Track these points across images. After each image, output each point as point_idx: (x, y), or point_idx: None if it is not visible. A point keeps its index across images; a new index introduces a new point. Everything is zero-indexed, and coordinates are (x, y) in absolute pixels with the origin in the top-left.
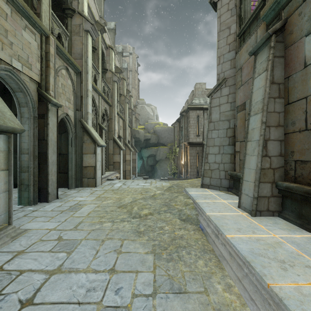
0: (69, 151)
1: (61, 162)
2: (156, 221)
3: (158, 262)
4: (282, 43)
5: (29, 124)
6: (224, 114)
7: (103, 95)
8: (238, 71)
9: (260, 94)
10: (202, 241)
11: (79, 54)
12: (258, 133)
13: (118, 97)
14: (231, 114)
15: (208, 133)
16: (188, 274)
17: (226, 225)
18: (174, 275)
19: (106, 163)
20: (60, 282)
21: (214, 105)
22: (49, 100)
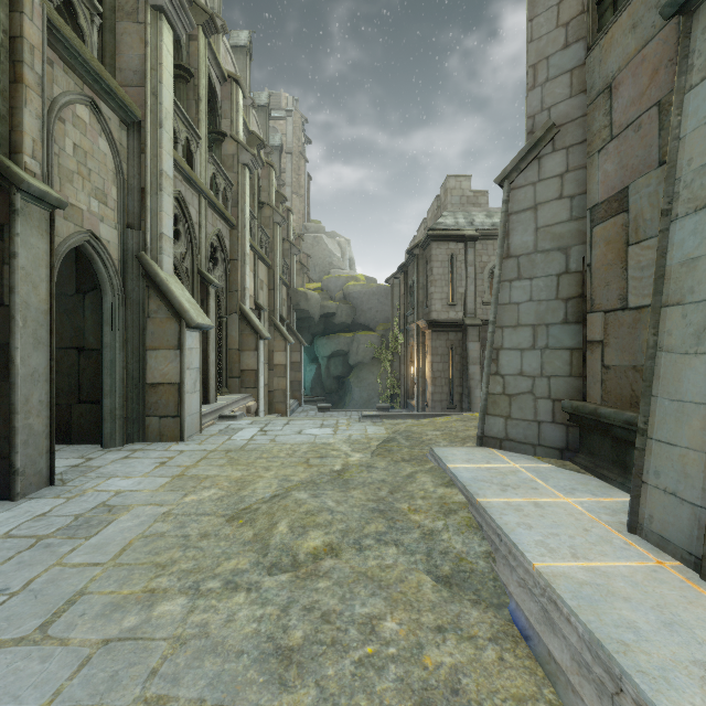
0: (105, 342)
1: (86, 371)
2: (349, 588)
3: None
4: None
5: None
6: (549, 233)
7: (211, 197)
8: (599, 98)
9: None
10: None
11: (136, 73)
12: None
13: (254, 208)
14: (571, 231)
15: (499, 289)
16: None
17: (639, 643)
18: None
19: (222, 373)
20: None
21: (519, 206)
22: (17, 182)
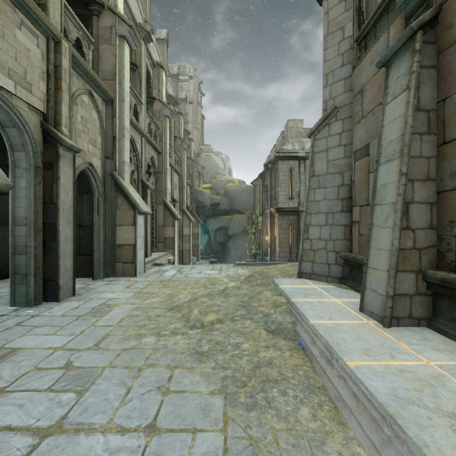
0: (95, 222)
1: (83, 237)
2: (228, 334)
3: (232, 411)
4: (433, 44)
5: (28, 178)
6: (334, 164)
7: (148, 137)
8: (357, 95)
9: (397, 128)
10: (305, 371)
11: (110, 72)
12: (394, 192)
13: (171, 140)
14: (345, 163)
15: (309, 193)
16: (284, 436)
17: (344, 343)
18: (260, 437)
19: (153, 239)
20: (57, 452)
21: (319, 149)
22: (60, 141)
